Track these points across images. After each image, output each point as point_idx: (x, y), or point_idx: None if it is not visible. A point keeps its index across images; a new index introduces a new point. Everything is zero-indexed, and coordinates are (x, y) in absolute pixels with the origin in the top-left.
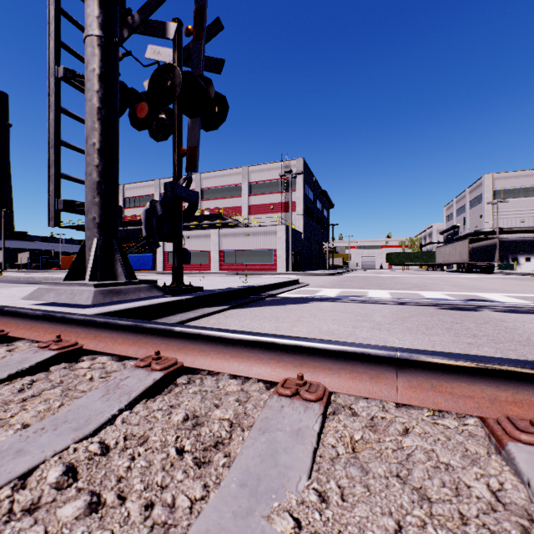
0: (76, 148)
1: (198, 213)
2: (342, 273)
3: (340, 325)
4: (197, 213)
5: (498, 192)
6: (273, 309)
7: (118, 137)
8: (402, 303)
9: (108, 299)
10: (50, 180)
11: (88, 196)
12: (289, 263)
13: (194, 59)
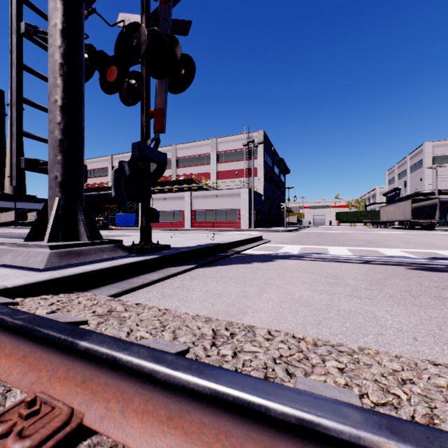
0: (41, 107)
1: (173, 178)
2: (298, 229)
3: (313, 291)
4: (173, 178)
5: (437, 158)
6: (239, 269)
7: (83, 95)
8: (367, 261)
9: (64, 261)
10: (12, 138)
11: (50, 154)
12: (252, 221)
13: (162, 22)
